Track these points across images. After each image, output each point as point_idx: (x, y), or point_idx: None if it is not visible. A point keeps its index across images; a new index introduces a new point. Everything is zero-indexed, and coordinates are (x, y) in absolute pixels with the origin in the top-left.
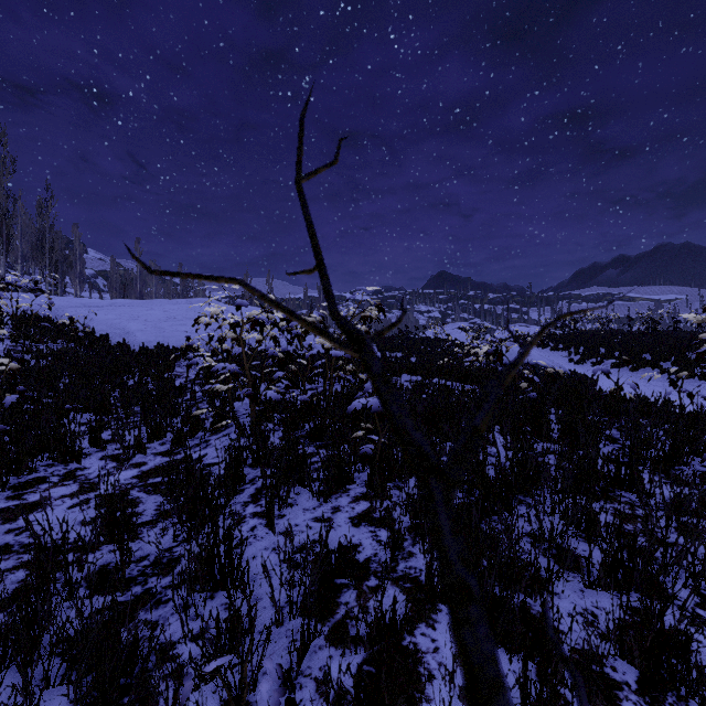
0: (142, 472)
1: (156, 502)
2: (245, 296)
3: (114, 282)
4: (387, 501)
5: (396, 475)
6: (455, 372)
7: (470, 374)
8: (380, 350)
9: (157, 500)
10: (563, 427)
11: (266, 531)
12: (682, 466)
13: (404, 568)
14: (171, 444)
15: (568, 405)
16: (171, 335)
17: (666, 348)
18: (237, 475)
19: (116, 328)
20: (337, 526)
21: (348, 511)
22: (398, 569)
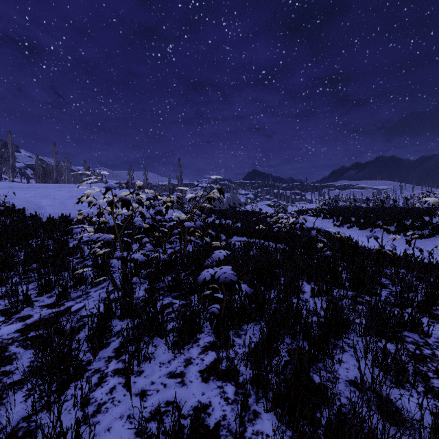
0: (26, 326)
1: (30, 357)
2: (129, 182)
3: (37, 172)
4: (231, 350)
5: (236, 324)
6: (270, 235)
7: (280, 237)
8: (217, 218)
9: (32, 355)
10: (352, 278)
11: (124, 392)
12: (437, 306)
13: (251, 434)
14: (56, 297)
15: (350, 260)
16: (72, 209)
17: (391, 217)
18: (104, 331)
19: (31, 203)
20: (188, 382)
21: (198, 363)
22: (246, 436)
